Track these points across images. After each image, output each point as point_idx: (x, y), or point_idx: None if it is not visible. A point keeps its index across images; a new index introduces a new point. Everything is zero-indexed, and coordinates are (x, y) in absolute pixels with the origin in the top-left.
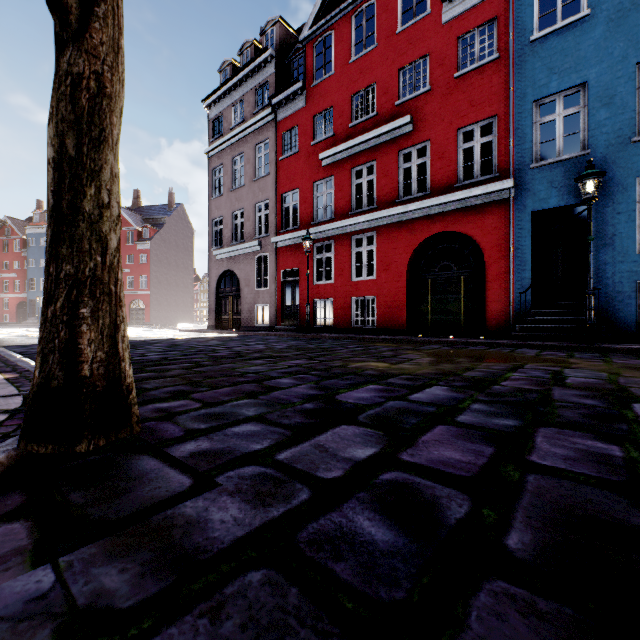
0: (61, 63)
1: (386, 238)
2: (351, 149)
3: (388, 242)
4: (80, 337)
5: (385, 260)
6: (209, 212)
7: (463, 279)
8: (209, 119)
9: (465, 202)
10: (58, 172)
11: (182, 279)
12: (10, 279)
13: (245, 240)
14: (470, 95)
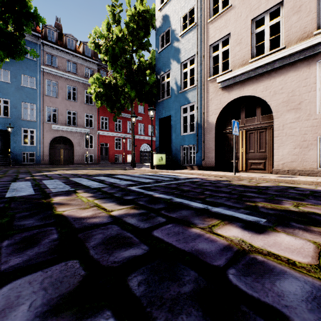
0: None
1: None
2: None
3: None
4: None
5: None
6: None
7: None
8: None
9: None
10: None
11: None
12: None
13: None
14: None
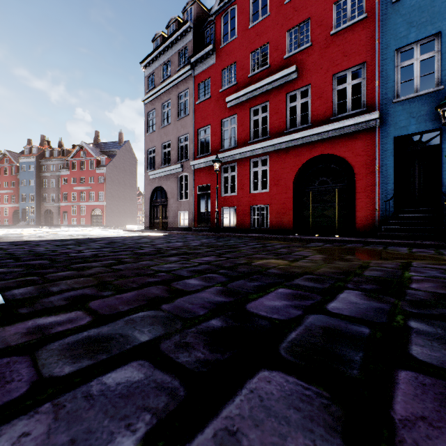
0: None
1: (277, 160)
2: (250, 93)
3: (278, 163)
4: None
5: (276, 177)
6: (145, 144)
7: (337, 191)
8: (145, 76)
9: (339, 131)
10: None
11: (128, 194)
12: (8, 194)
13: (171, 164)
14: (343, 47)
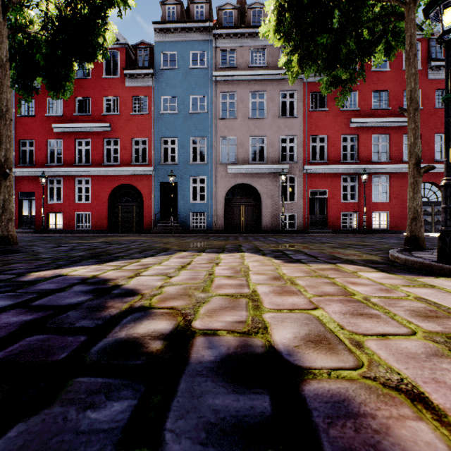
0: (5, 183)
1: (97, 182)
2: (75, 128)
3: (98, 184)
4: (10, 228)
5: (96, 194)
6: None
7: (135, 207)
8: None
9: (135, 172)
10: (4, 201)
11: None
12: None
13: None
14: (138, 125)
